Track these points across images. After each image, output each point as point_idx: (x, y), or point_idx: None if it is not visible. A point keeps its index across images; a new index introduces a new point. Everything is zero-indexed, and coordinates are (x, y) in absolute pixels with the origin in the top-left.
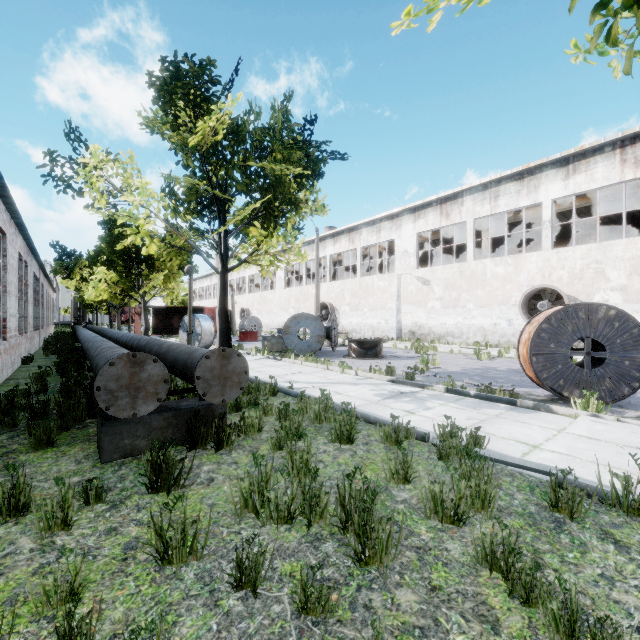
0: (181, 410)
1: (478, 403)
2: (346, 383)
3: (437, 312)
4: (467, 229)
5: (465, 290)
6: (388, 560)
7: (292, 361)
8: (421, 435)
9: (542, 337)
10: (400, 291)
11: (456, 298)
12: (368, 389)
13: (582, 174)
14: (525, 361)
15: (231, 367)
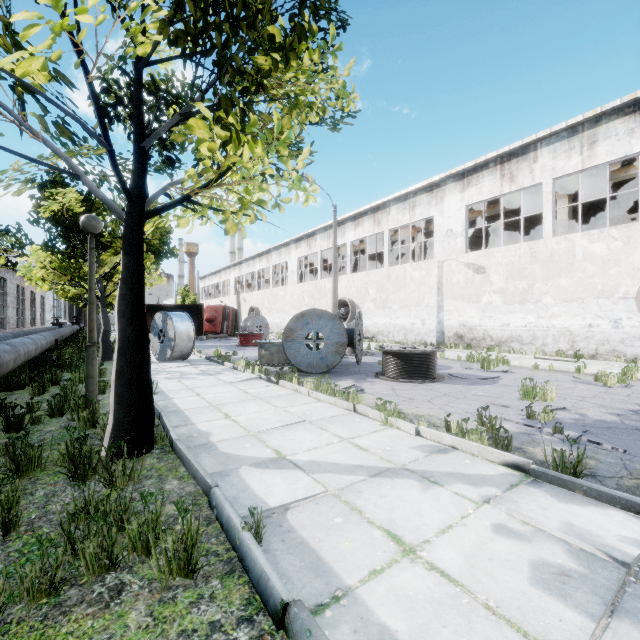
0: None
1: None
2: (406, 472)
3: (496, 309)
4: (543, 194)
5: (540, 278)
6: None
7: (293, 387)
8: None
9: None
10: (442, 282)
11: (525, 290)
12: (487, 524)
13: None
14: None
15: None
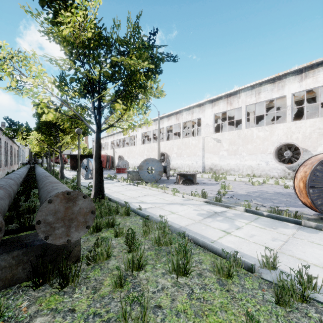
0: (32, 247)
1: (272, 222)
2: (177, 203)
3: (225, 157)
4: (242, 111)
5: (241, 145)
6: None
7: (143, 186)
8: (247, 265)
9: (317, 175)
10: (204, 146)
11: (236, 149)
12: (192, 209)
13: (310, 78)
14: (301, 191)
15: (76, 208)
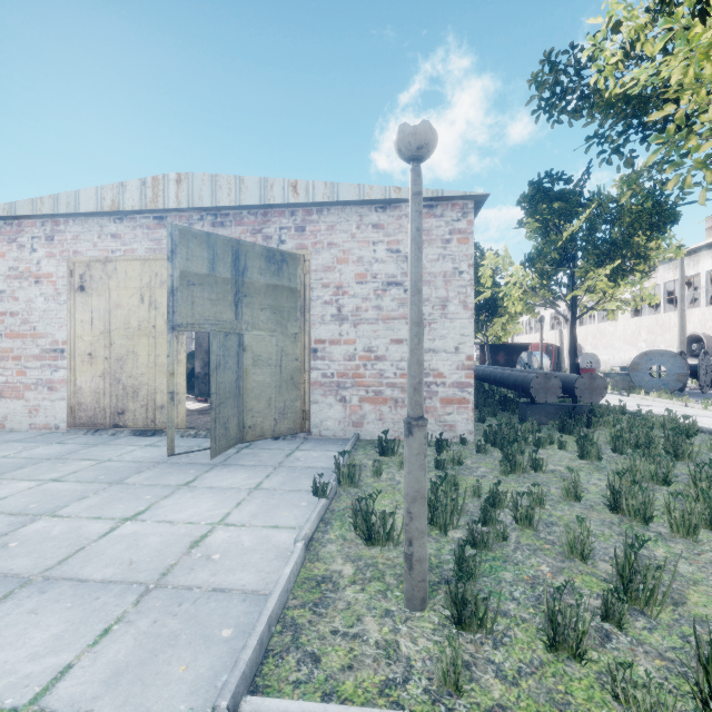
0: (563, 406)
1: None
2: (705, 416)
3: None
4: None
5: None
6: (686, 455)
7: (641, 397)
8: None
9: None
10: None
11: None
12: None
13: None
14: None
15: (595, 384)
